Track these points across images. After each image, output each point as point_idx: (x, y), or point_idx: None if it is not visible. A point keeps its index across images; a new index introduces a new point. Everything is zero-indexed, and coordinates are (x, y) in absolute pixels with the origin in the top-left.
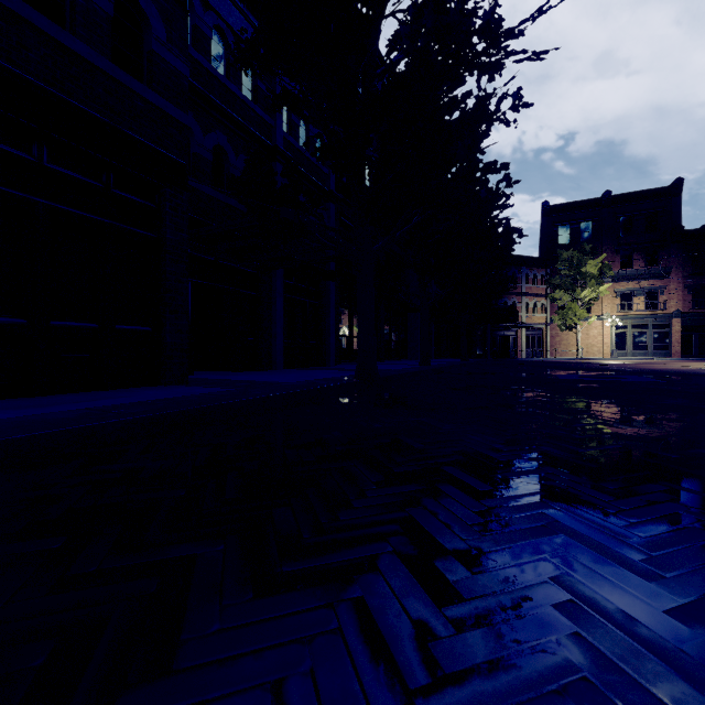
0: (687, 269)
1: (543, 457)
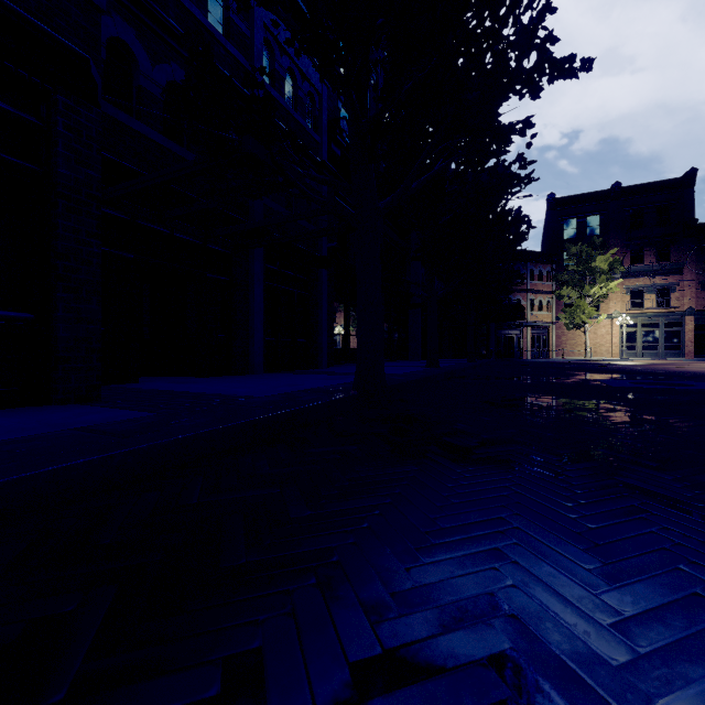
0: (701, 264)
1: None
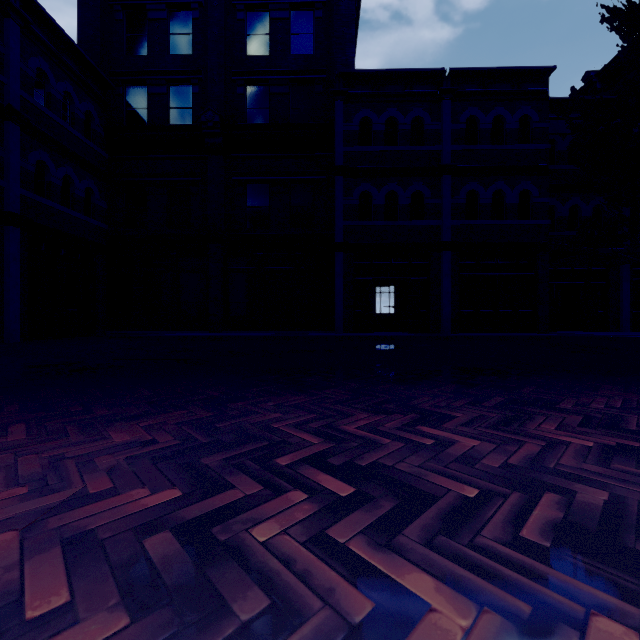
0: None
1: None
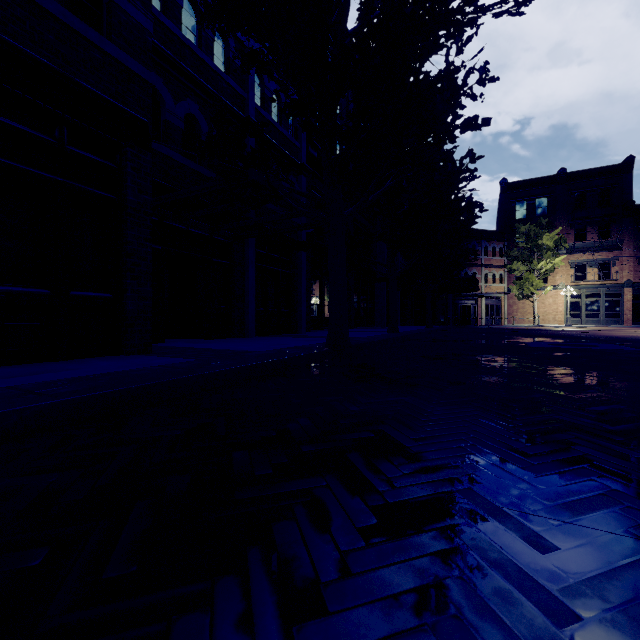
0: (638, 241)
1: (592, 468)
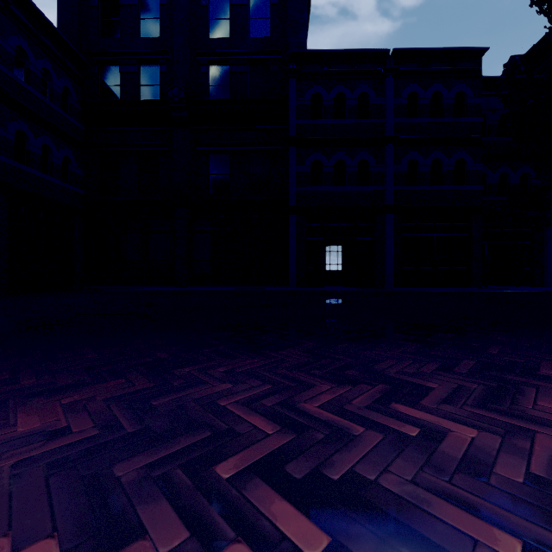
0: None
1: None
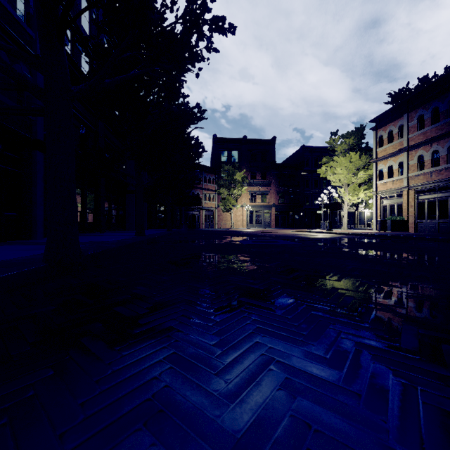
0: (277, 183)
1: None
